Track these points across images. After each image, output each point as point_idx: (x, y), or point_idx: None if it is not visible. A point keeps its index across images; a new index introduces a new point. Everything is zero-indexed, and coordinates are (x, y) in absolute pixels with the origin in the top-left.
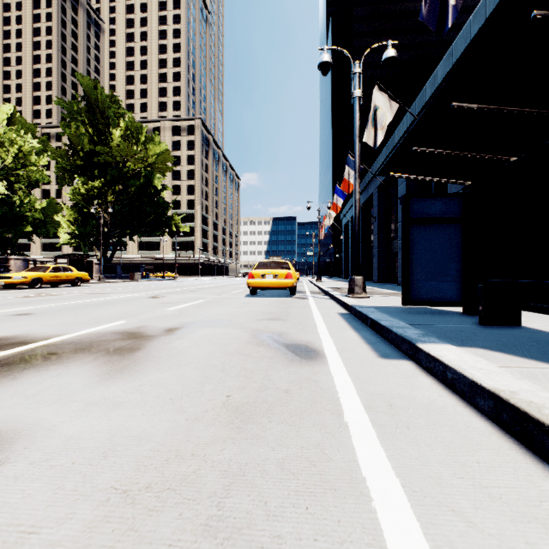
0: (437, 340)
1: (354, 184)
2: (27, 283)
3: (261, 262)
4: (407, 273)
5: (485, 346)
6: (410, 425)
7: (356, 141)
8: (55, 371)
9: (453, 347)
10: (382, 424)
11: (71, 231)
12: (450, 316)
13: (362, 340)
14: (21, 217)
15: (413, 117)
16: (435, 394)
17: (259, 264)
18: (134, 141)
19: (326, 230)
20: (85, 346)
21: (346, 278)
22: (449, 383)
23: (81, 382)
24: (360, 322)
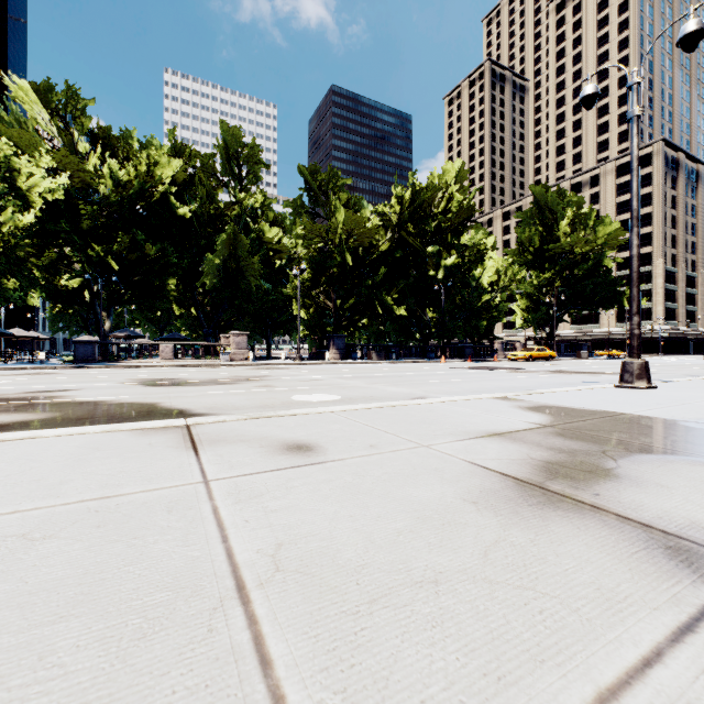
0: None
1: None
2: (525, 358)
3: None
4: None
5: None
6: None
7: None
8: None
9: None
10: None
11: (525, 317)
12: None
13: None
14: (497, 312)
15: None
16: None
17: None
18: (581, 228)
19: None
20: None
21: None
22: None
23: None
24: None
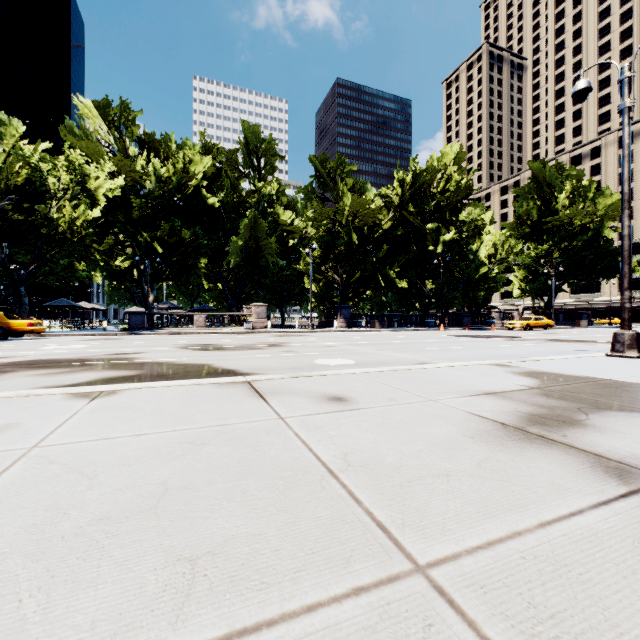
0: None
1: None
2: (522, 327)
3: None
4: None
5: None
6: None
7: None
8: None
9: None
10: None
11: (522, 287)
12: None
13: None
14: (494, 283)
15: None
16: None
17: None
18: (580, 200)
19: None
20: None
21: None
22: None
23: None
24: None
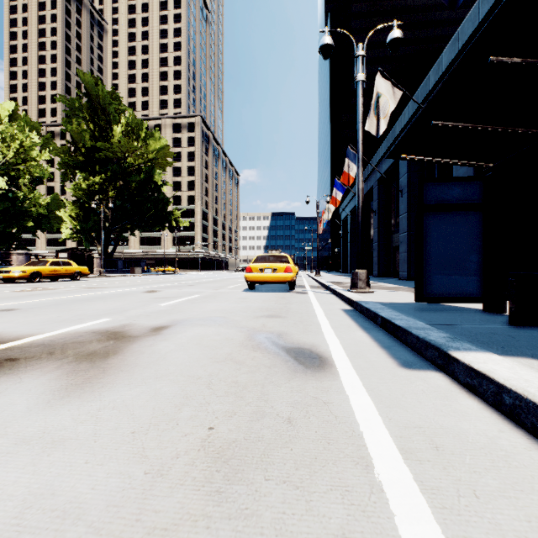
0: (473, 347)
1: (357, 173)
2: (25, 277)
3: (259, 256)
4: (421, 265)
5: (537, 356)
6: (477, 489)
7: (359, 127)
8: (2, 384)
9: (498, 358)
10: (433, 486)
11: (73, 226)
12: (471, 315)
13: (375, 343)
14: (23, 212)
15: (415, 107)
16: (492, 427)
17: (257, 258)
18: (134, 137)
19: (325, 224)
20: (54, 350)
21: (344, 272)
22: (508, 410)
23: (26, 402)
24: (368, 321)
